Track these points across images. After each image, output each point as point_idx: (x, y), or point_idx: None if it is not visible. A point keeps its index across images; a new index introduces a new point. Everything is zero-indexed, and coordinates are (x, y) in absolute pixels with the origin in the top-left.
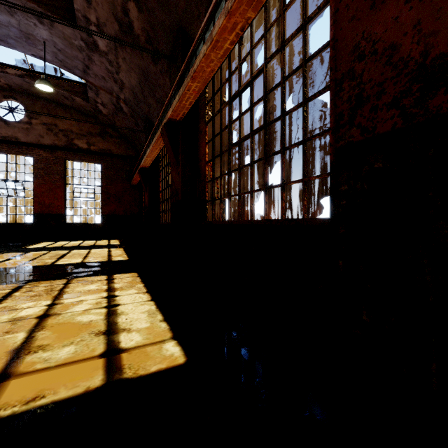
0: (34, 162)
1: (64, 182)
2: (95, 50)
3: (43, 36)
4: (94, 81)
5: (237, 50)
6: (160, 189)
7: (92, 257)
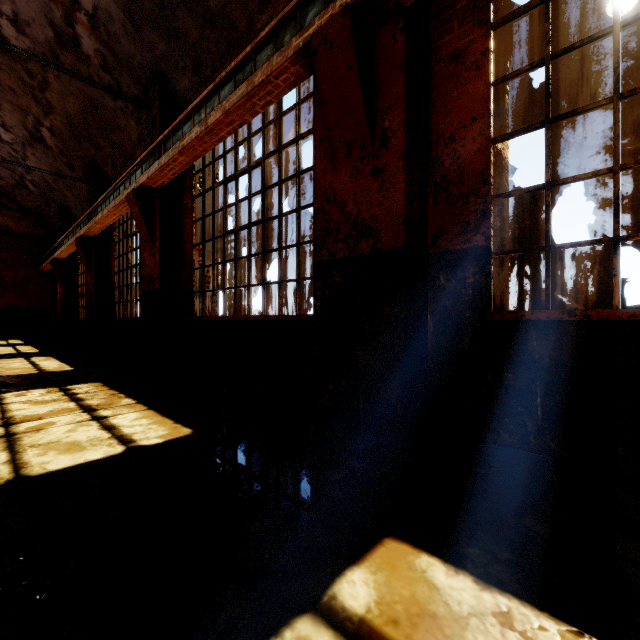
0: None
1: None
2: None
3: None
4: None
5: None
6: (79, 283)
7: None
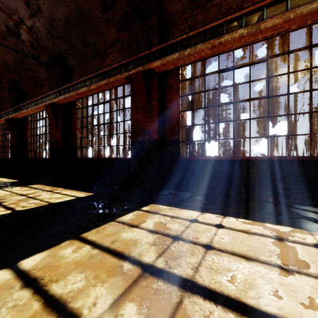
0: None
1: None
2: None
3: None
4: None
5: None
6: (0, 140)
7: None
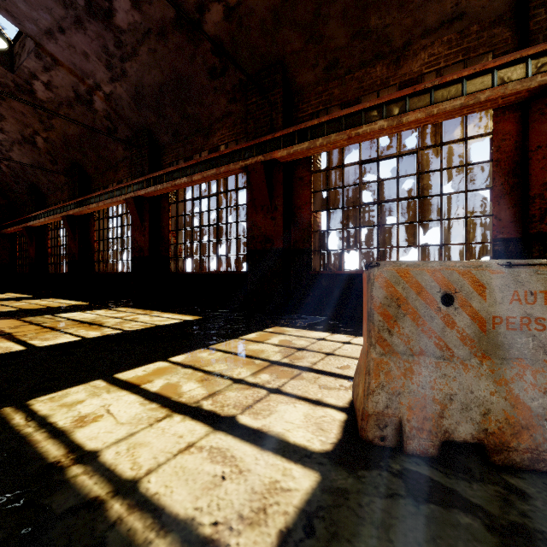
0: None
1: None
2: None
3: None
4: None
5: None
6: (49, 245)
7: None
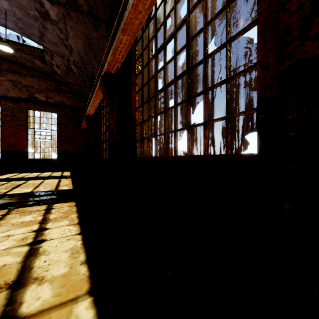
0: (2, 110)
1: (27, 126)
2: (47, 19)
3: (4, 6)
4: (49, 46)
5: (162, 13)
6: (102, 132)
7: (42, 187)
